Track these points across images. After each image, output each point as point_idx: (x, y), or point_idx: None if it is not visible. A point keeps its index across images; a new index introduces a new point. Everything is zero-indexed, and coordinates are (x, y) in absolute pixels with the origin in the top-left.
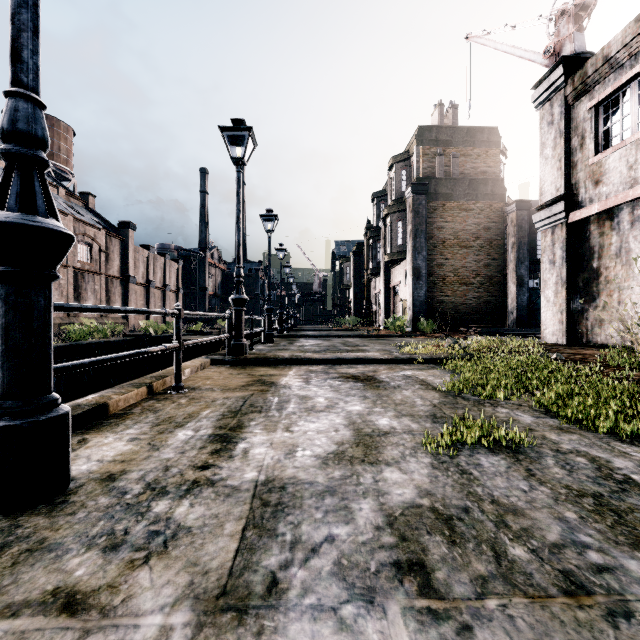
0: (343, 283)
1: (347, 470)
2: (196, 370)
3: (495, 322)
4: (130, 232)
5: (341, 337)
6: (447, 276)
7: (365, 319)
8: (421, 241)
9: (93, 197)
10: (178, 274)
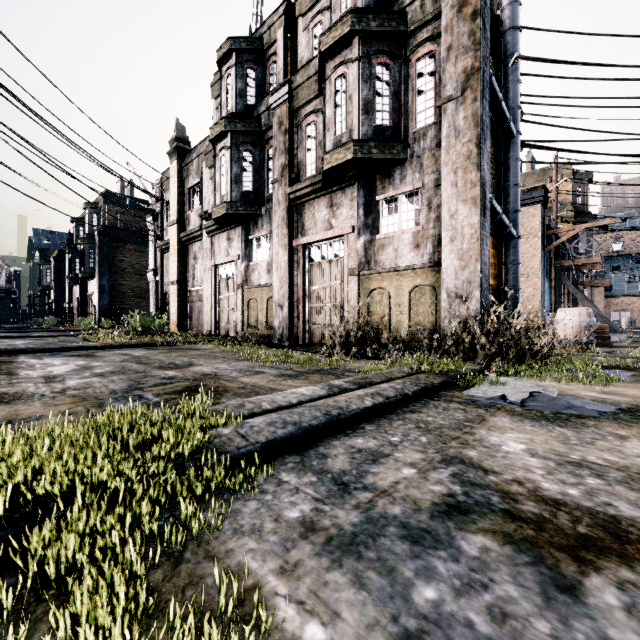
0: (42, 284)
1: (26, 343)
2: None
3: None
4: None
5: (35, 332)
6: (126, 292)
7: (65, 319)
8: (106, 268)
9: None
10: None
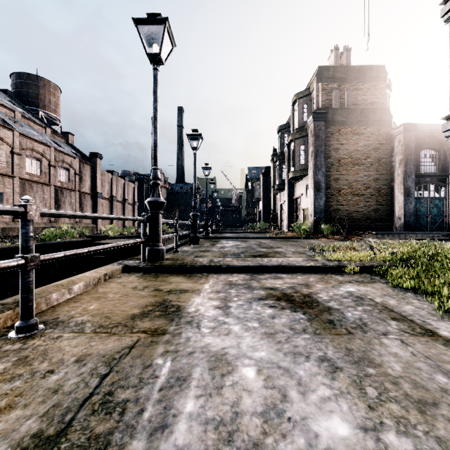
0: (254, 197)
1: None
2: (96, 282)
3: (385, 226)
4: (98, 160)
5: (255, 238)
6: (342, 188)
7: (272, 224)
8: (321, 160)
9: (72, 135)
10: (134, 191)
